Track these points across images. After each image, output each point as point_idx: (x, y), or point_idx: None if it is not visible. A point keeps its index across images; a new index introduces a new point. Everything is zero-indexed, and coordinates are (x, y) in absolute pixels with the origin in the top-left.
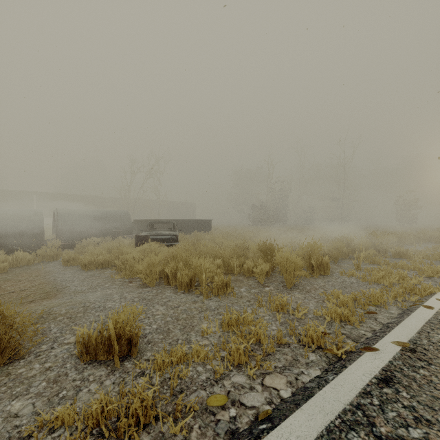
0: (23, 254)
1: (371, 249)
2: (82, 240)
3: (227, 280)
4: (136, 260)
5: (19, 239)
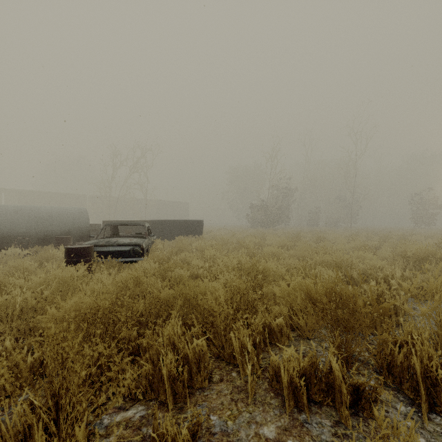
0: None
1: None
2: None
3: None
4: (9, 315)
5: None
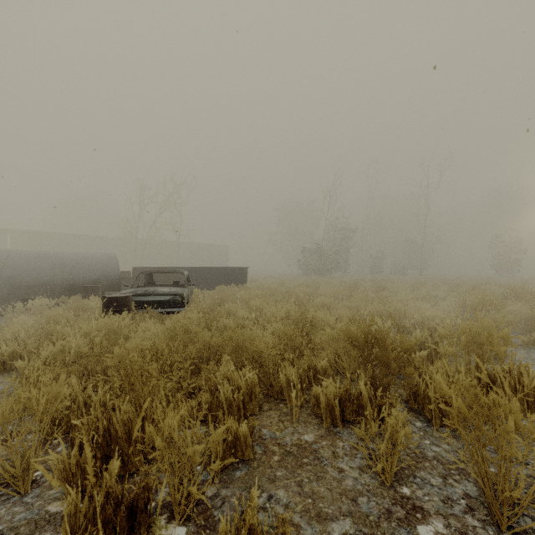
0: None
1: None
2: (13, 303)
3: (275, 534)
4: (66, 360)
5: None
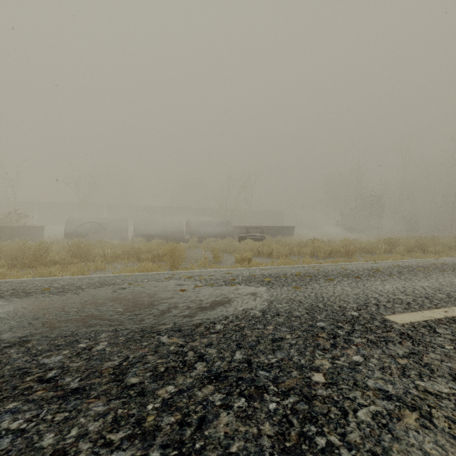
0: (183, 244)
1: (401, 245)
2: (206, 238)
3: (287, 253)
4: (241, 248)
5: (173, 237)
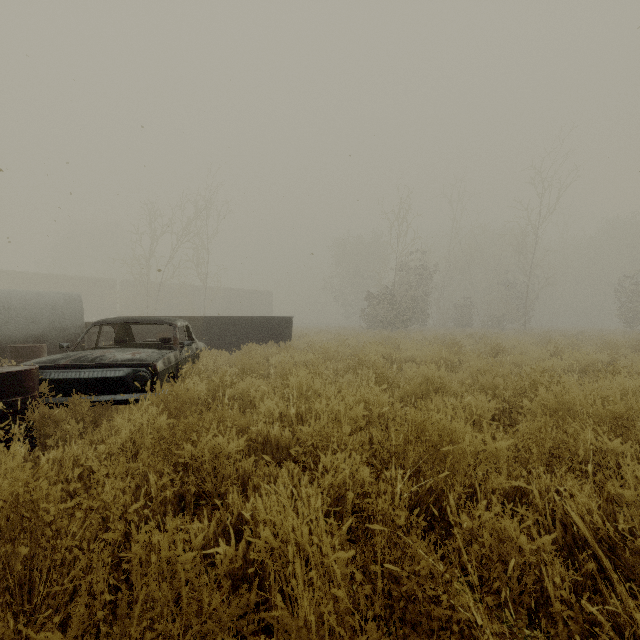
0: None
1: None
2: None
3: None
4: None
5: None
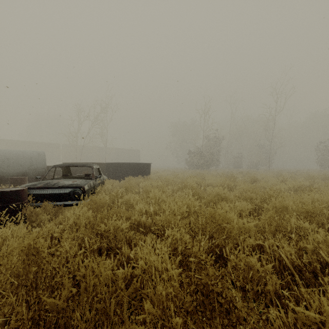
0: None
1: None
2: None
3: None
4: None
5: None
